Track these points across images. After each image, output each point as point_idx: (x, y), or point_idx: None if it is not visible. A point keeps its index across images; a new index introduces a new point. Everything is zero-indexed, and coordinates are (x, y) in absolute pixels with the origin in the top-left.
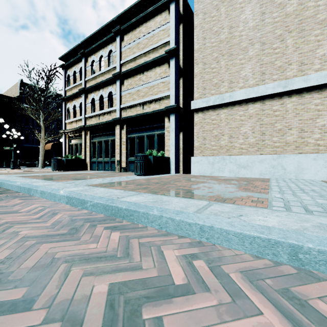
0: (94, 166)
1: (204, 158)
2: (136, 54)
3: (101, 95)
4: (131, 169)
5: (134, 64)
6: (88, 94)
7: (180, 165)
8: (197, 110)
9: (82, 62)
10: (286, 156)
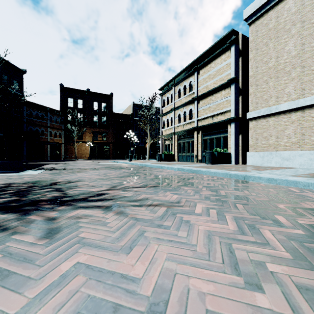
0: (180, 159)
1: (256, 153)
2: (207, 83)
3: (185, 111)
4: (204, 161)
5: (206, 89)
6: (176, 111)
7: (239, 158)
8: (252, 119)
9: (172, 90)
10: None
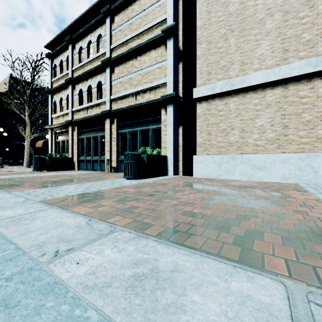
0: (82, 166)
1: (209, 157)
2: (128, 36)
3: (90, 85)
4: (122, 170)
5: (126, 48)
6: (75, 85)
7: (179, 165)
8: (201, 99)
9: (69, 49)
10: (318, 155)
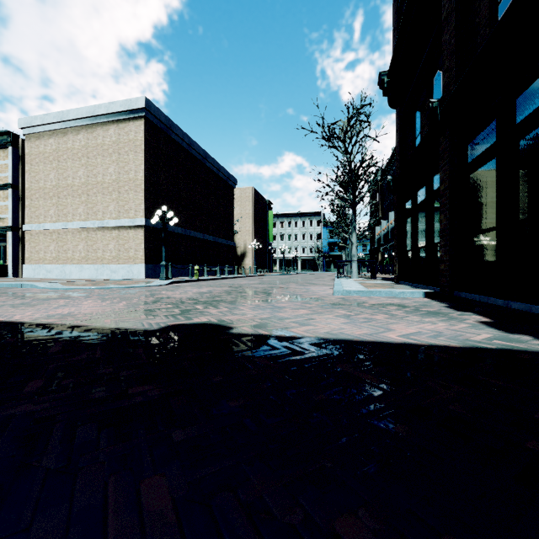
0: None
1: (30, 266)
2: None
3: None
4: None
5: None
6: None
7: (20, 271)
8: (28, 232)
9: None
10: (66, 265)
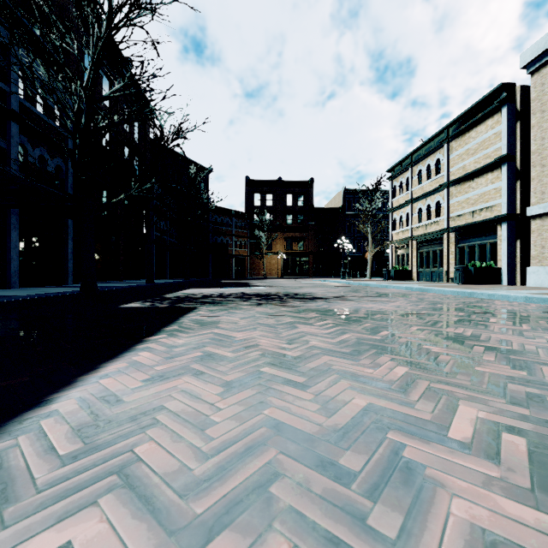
0: (421, 277)
1: (541, 268)
2: (464, 161)
3: (428, 204)
4: None
5: (463, 171)
6: (414, 204)
7: (516, 276)
8: (535, 217)
9: (408, 173)
10: None
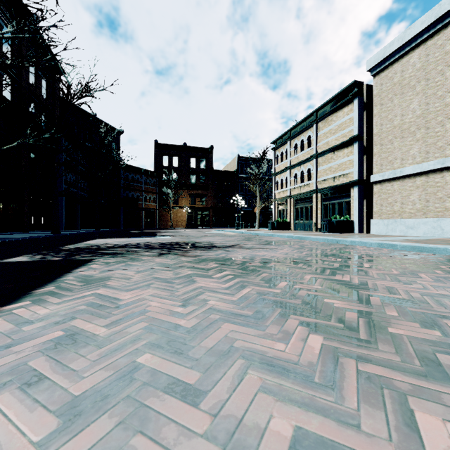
0: (296, 227)
1: (380, 221)
2: (328, 138)
3: (302, 170)
4: None
5: (327, 146)
6: (292, 170)
7: (364, 226)
8: (376, 182)
9: (287, 145)
10: (443, 219)
